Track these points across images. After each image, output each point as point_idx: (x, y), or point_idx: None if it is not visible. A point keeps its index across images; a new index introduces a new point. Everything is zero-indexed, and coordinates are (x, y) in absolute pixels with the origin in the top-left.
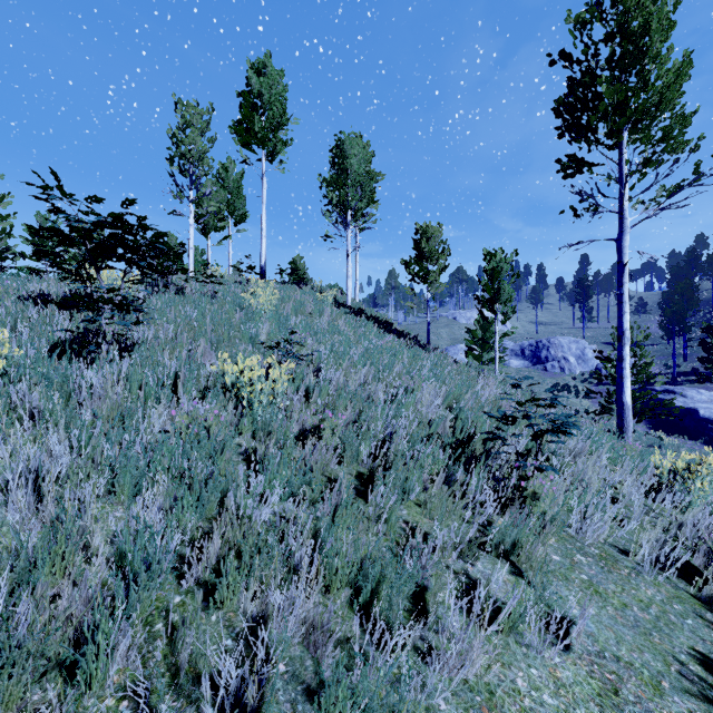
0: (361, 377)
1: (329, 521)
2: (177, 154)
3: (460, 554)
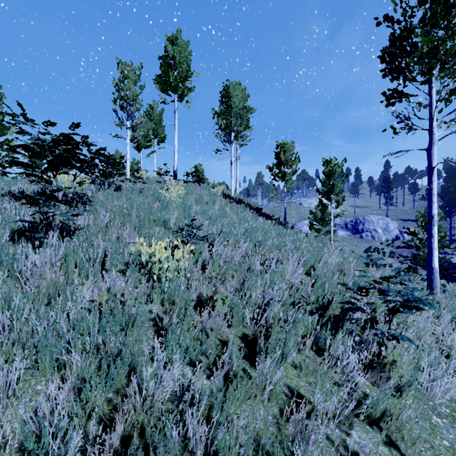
0: (243, 251)
1: (221, 398)
2: (118, 97)
3: (337, 423)
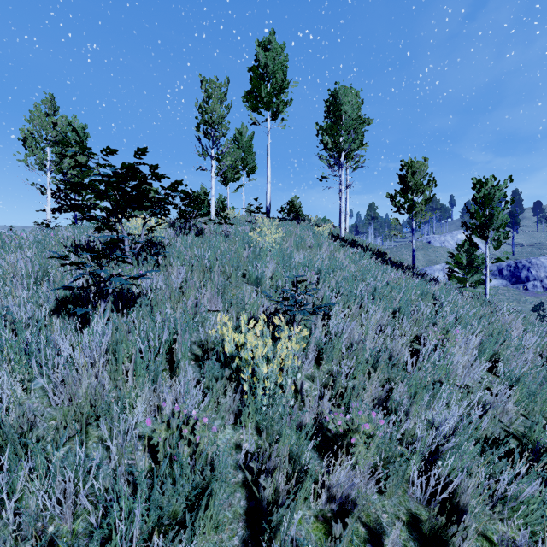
0: (375, 325)
1: None
2: (202, 121)
3: None
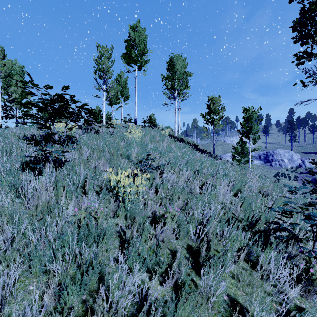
0: (185, 177)
1: (174, 308)
2: (97, 69)
3: None
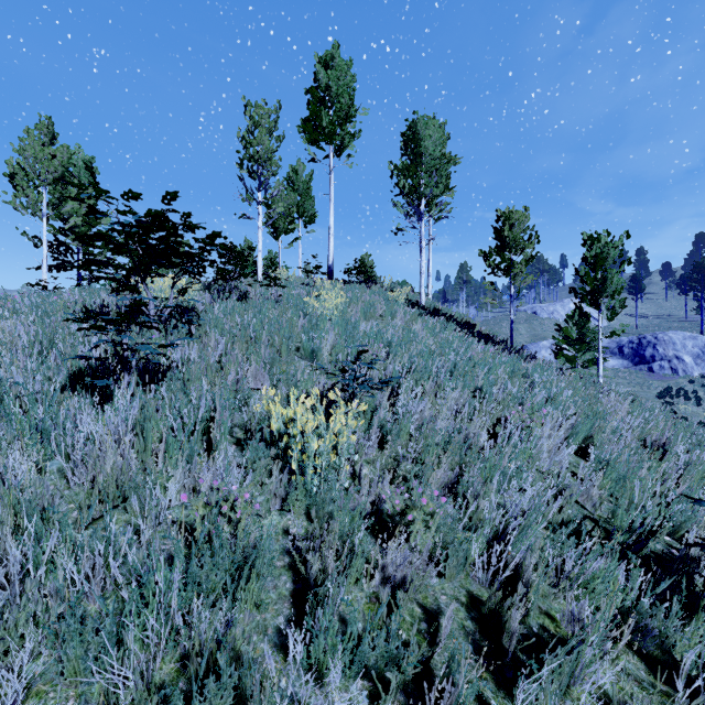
0: (452, 406)
1: None
2: (246, 156)
3: None
